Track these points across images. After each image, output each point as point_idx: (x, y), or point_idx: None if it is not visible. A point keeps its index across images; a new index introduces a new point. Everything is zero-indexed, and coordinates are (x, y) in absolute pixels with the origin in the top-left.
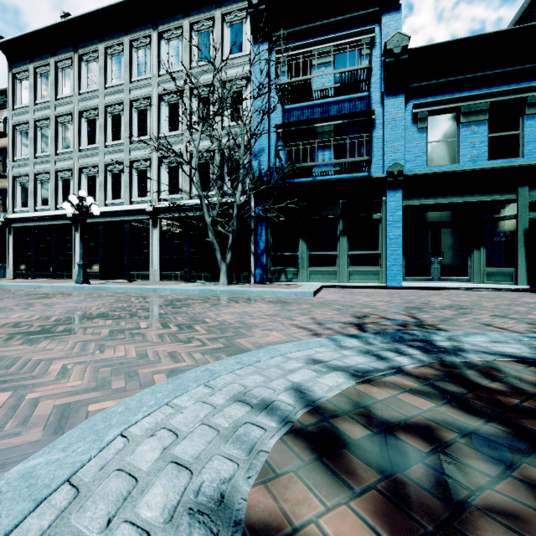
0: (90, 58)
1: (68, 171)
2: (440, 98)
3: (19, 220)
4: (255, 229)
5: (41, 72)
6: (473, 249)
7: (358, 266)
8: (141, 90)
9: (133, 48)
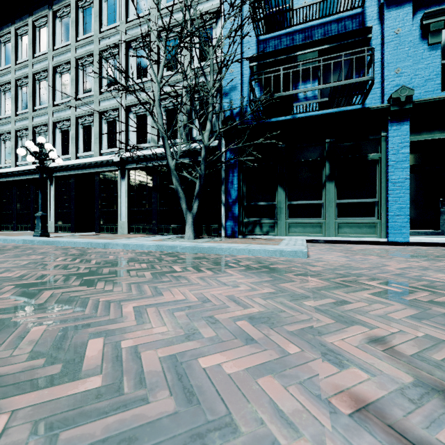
0: (63, 13)
1: (44, 126)
2: None
3: (2, 175)
4: (225, 176)
5: (21, 33)
6: None
7: (349, 217)
8: (110, 39)
9: None
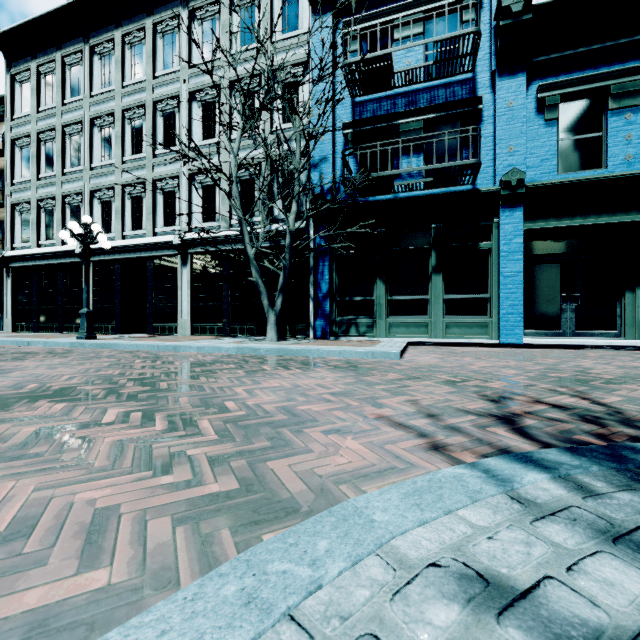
0: (104, 49)
1: (77, 195)
2: (577, 76)
3: (19, 259)
4: (314, 265)
5: (45, 71)
6: (625, 292)
7: (458, 316)
8: (168, 88)
9: (157, 33)
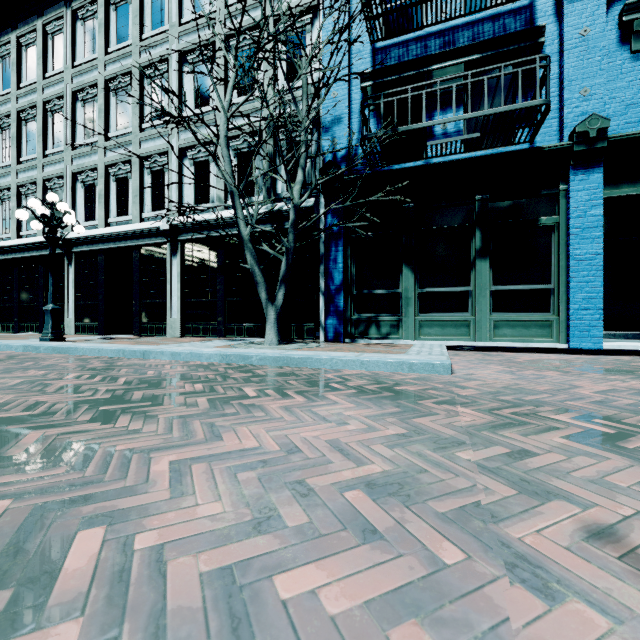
0: (87, 13)
1: (60, 179)
2: None
3: None
4: (325, 250)
5: (26, 43)
6: None
7: (510, 312)
8: (156, 50)
9: None
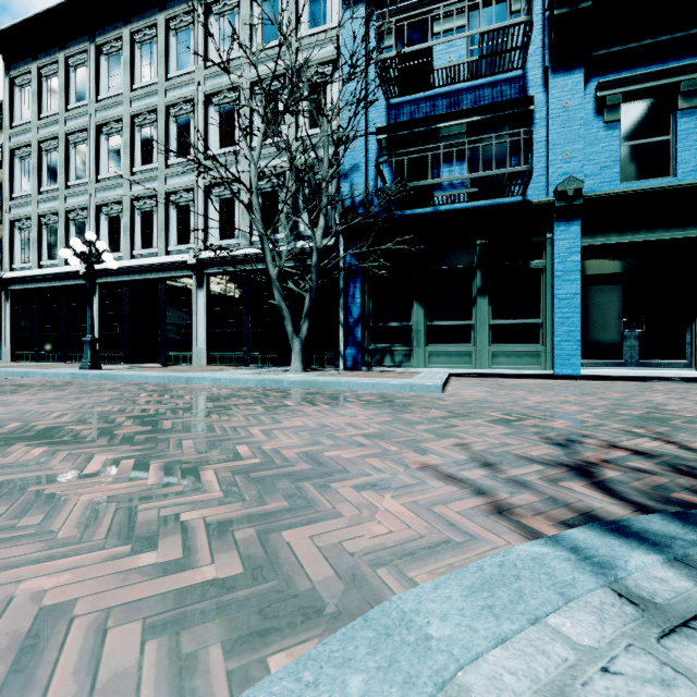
0: (111, 49)
1: (82, 210)
2: (642, 72)
3: (18, 281)
4: (344, 287)
5: (47, 73)
6: (696, 316)
7: (506, 343)
8: (182, 90)
9: (170, 30)
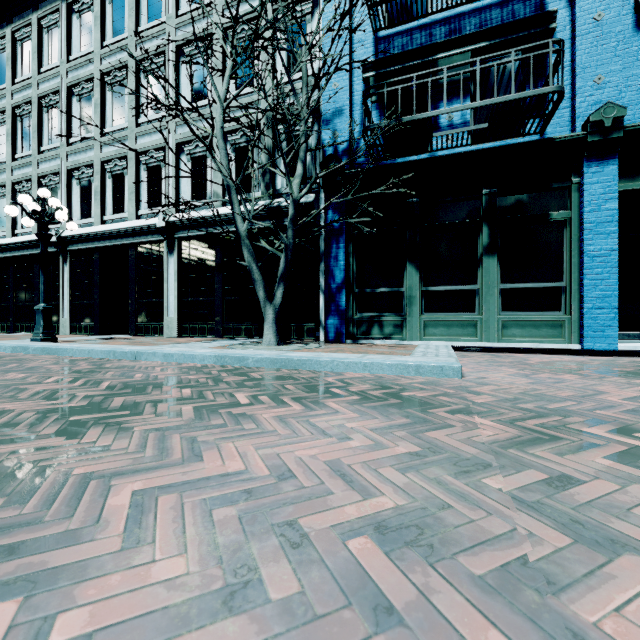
0: (82, 6)
1: (55, 176)
2: None
3: None
4: (326, 247)
5: (21, 37)
6: None
7: (519, 312)
8: (152, 43)
9: None
